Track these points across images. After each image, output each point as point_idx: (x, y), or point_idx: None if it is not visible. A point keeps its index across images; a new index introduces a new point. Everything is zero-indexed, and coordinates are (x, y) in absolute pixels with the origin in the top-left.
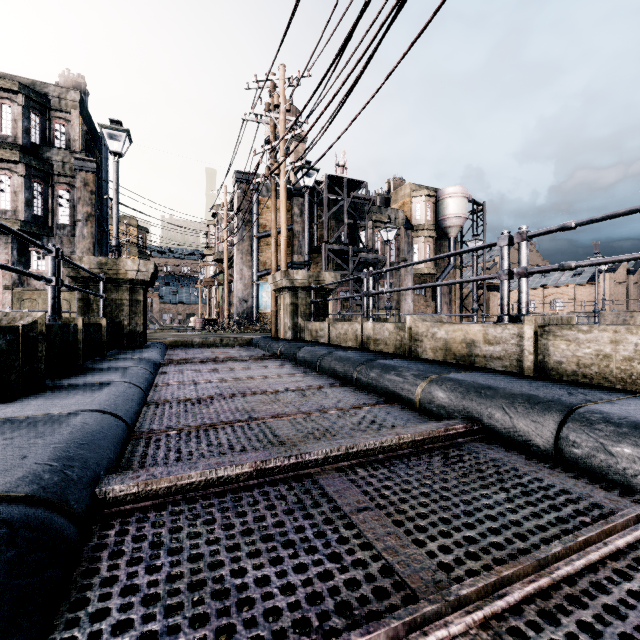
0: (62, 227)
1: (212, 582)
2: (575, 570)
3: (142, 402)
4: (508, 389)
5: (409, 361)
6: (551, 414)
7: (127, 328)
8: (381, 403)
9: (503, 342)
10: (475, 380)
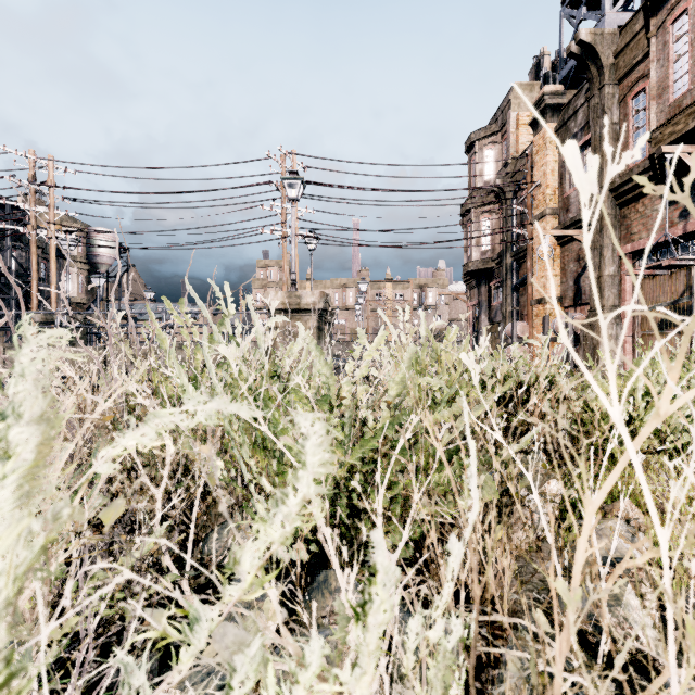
0: None
1: None
2: None
3: None
4: None
5: None
6: None
7: None
8: None
9: None
10: None
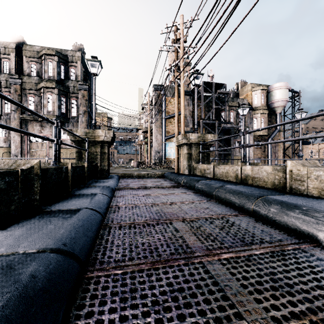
0: (73, 118)
1: None
2: None
3: (99, 226)
4: None
5: (299, 198)
6: None
7: (99, 167)
8: (298, 242)
9: None
10: None
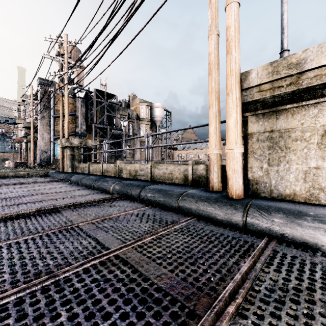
0: None
1: (19, 228)
2: (116, 215)
3: None
4: (135, 184)
5: (115, 178)
6: (140, 189)
7: None
8: (98, 193)
9: (144, 170)
10: (129, 182)
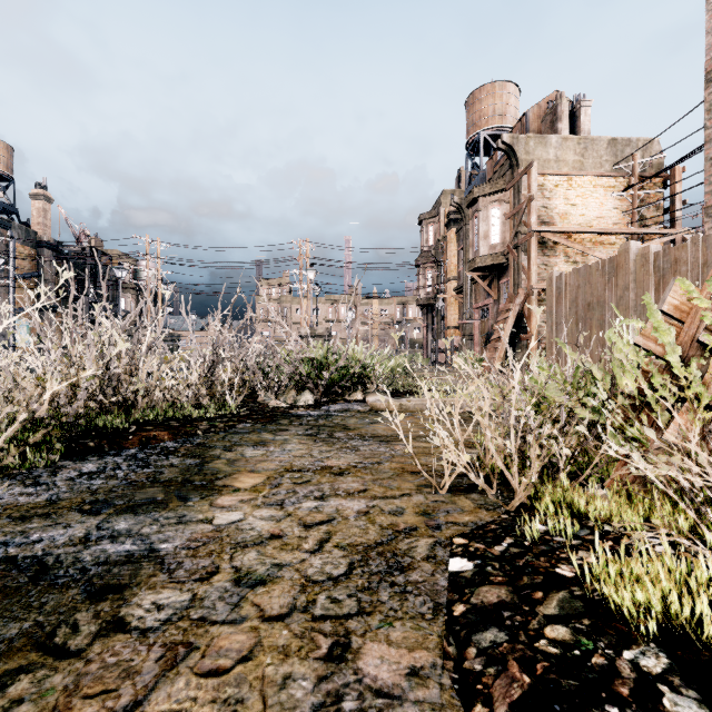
0: None
1: None
2: None
3: None
4: None
5: None
6: None
7: None
8: None
9: None
10: None
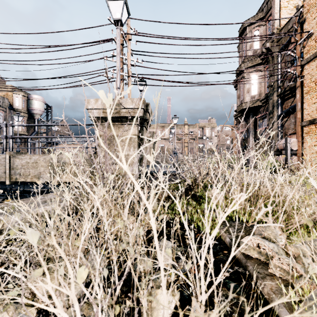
0: None
1: None
2: None
3: None
4: None
5: None
6: None
7: None
8: None
9: None
10: None
